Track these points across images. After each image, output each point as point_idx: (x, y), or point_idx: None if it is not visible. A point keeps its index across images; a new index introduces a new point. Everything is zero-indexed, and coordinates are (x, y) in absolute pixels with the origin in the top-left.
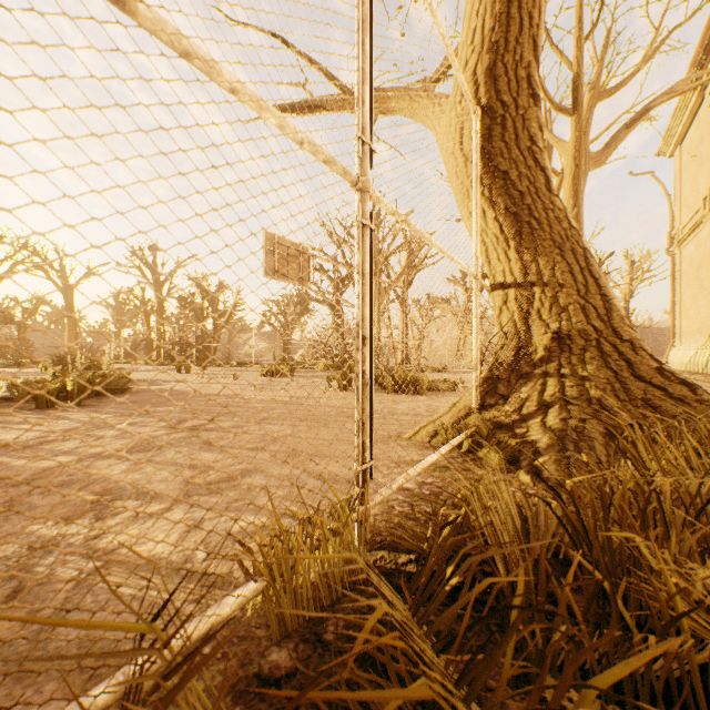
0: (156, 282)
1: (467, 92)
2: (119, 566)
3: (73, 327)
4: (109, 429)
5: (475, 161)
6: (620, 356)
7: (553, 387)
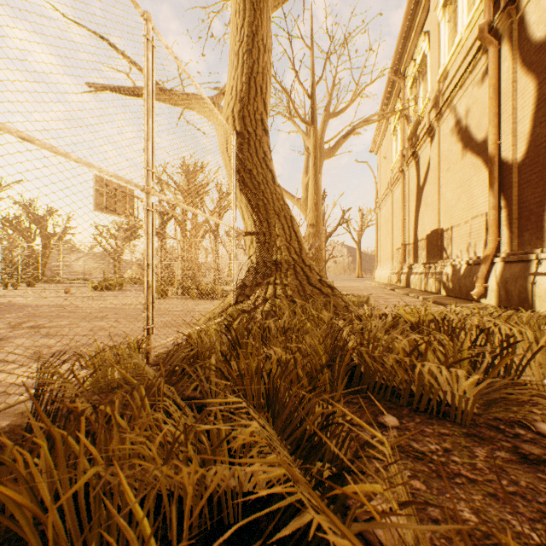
0: None
1: (225, 125)
2: (1, 386)
3: None
4: None
5: (233, 162)
6: (304, 273)
7: (271, 290)
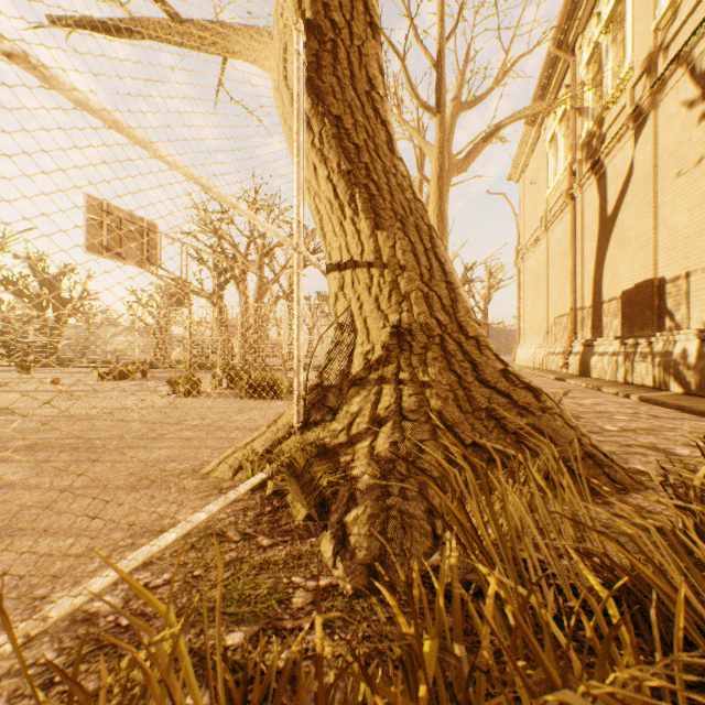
0: None
1: None
2: None
3: None
4: None
5: (296, 91)
6: (465, 356)
7: (389, 397)
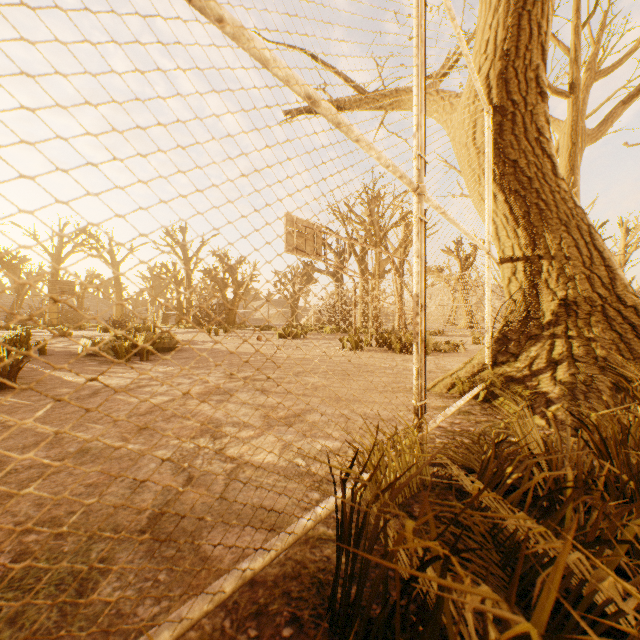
0: (185, 258)
1: (483, 96)
2: (248, 467)
3: (120, 297)
4: (182, 378)
5: (488, 153)
6: (624, 320)
7: (560, 347)
